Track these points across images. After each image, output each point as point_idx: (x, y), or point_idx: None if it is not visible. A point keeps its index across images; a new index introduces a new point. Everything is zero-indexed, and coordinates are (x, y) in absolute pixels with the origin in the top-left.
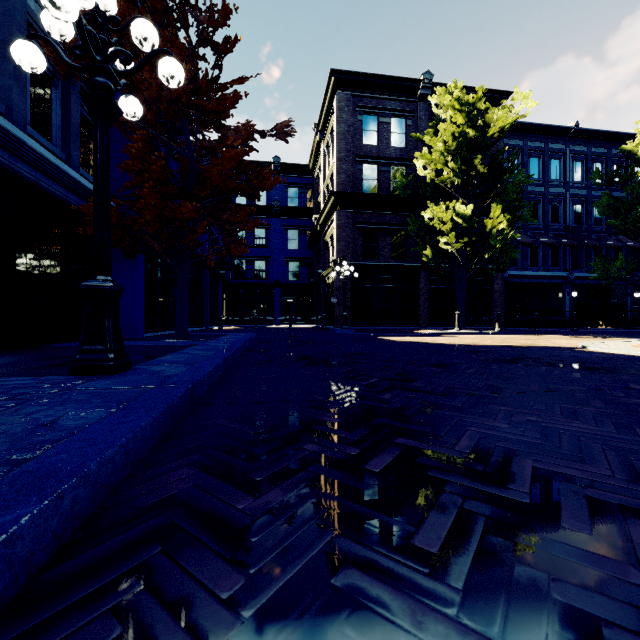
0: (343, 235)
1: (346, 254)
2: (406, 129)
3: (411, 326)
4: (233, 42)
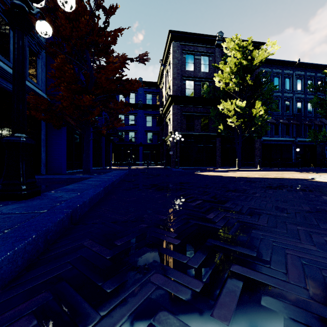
0: (175, 118)
1: (177, 128)
2: (209, 62)
3: (211, 166)
4: (115, 8)
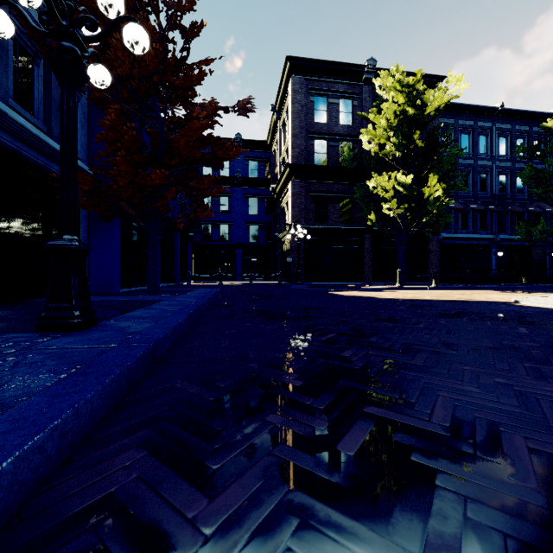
0: (297, 202)
1: (300, 219)
2: (352, 109)
3: (357, 282)
4: (199, 27)
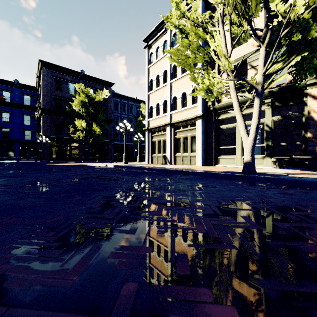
0: (45, 125)
1: (47, 132)
2: (75, 88)
3: (77, 160)
4: None
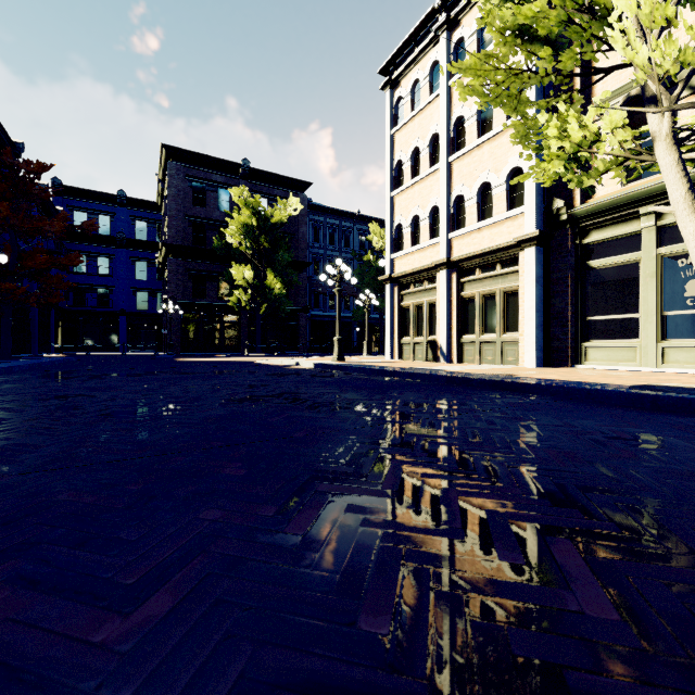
0: (174, 278)
1: (177, 294)
2: (230, 199)
3: (235, 352)
4: (49, 167)
